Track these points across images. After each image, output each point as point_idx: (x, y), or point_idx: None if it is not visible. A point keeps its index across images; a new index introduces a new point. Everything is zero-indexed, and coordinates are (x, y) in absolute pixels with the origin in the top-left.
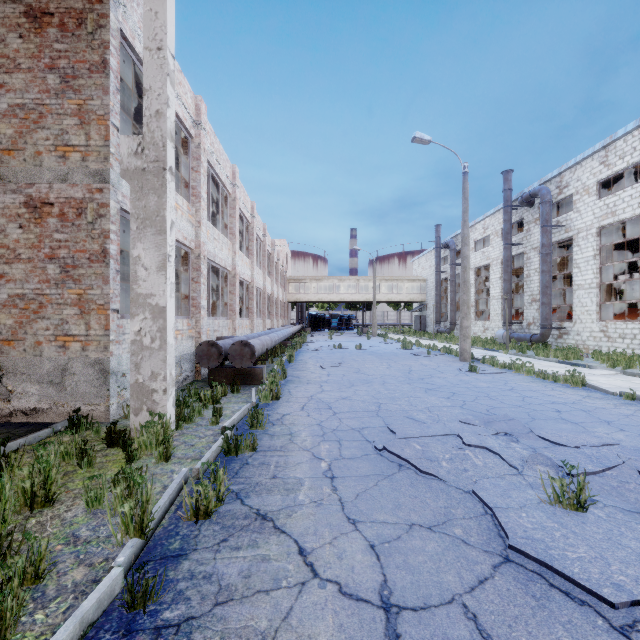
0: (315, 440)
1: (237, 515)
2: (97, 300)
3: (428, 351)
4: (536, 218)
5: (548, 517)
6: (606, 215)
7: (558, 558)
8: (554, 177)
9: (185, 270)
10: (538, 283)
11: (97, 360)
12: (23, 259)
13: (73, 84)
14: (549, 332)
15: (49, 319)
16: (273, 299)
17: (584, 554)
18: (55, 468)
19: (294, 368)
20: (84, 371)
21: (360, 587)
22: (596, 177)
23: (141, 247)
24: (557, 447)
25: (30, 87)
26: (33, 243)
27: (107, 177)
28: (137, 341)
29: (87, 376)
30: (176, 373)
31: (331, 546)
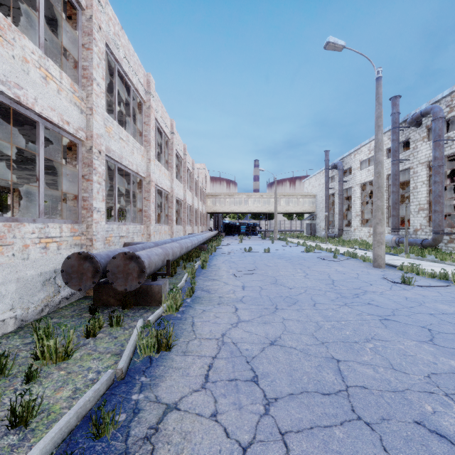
0: None
1: None
2: None
3: (334, 255)
4: (424, 136)
5: None
6: None
7: None
8: (444, 97)
9: (74, 166)
10: (426, 194)
11: None
12: None
13: None
14: (442, 237)
15: None
16: (193, 209)
17: None
18: None
19: (206, 276)
20: None
21: None
22: None
23: None
24: None
25: None
26: None
27: None
28: None
29: None
30: (45, 294)
31: None
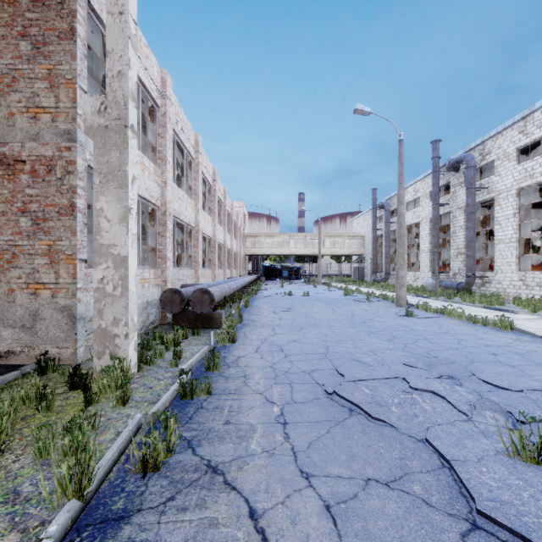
0: (268, 383)
1: (187, 467)
2: (66, 251)
3: (367, 297)
4: (461, 181)
5: (510, 472)
6: (525, 178)
7: (535, 528)
8: (477, 145)
9: (152, 225)
10: (463, 238)
11: (66, 306)
12: None
13: (43, 50)
14: (473, 281)
15: (21, 268)
16: (232, 252)
17: None
18: (5, 416)
19: (250, 313)
20: (54, 316)
21: None
22: (515, 145)
23: (104, 200)
24: (501, 391)
25: (4, 53)
26: (6, 198)
27: (75, 136)
28: (100, 289)
29: (56, 321)
30: (143, 317)
31: (284, 507)
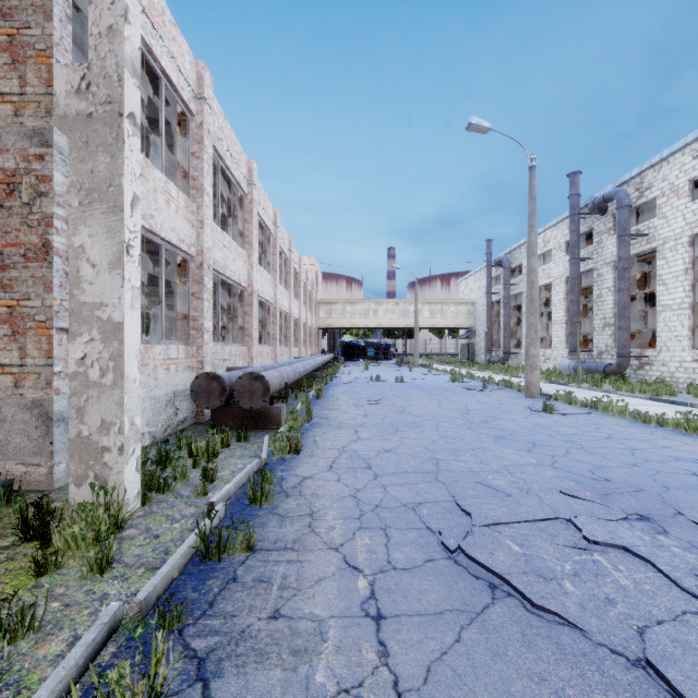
0: (348, 527)
1: None
2: (36, 315)
3: (484, 385)
4: (610, 227)
5: None
6: None
7: None
8: (633, 178)
9: (184, 283)
10: (612, 304)
11: (36, 401)
12: None
13: (2, 6)
14: (628, 362)
15: None
16: (300, 324)
17: None
18: None
19: (323, 406)
20: (17, 417)
21: None
22: (688, 175)
23: (86, 232)
24: None
25: None
26: None
27: (50, 139)
28: (80, 374)
29: (21, 424)
30: (168, 415)
31: None
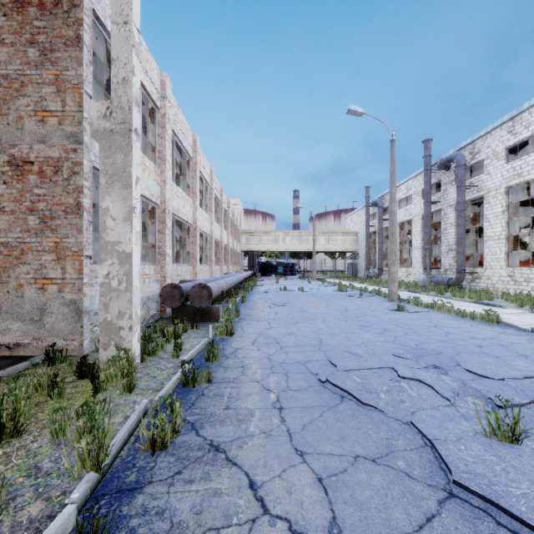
0: (264, 372)
1: (192, 446)
2: (72, 247)
3: (360, 293)
4: (452, 180)
5: (486, 450)
6: (513, 176)
7: (503, 495)
8: (468, 145)
9: (152, 223)
10: (454, 235)
11: (72, 300)
12: (7, 211)
13: (51, 57)
14: (463, 277)
15: (29, 264)
16: (229, 249)
17: (527, 490)
18: (23, 401)
19: (246, 307)
20: (60, 310)
21: (310, 525)
22: (504, 144)
23: (109, 200)
24: (483, 379)
25: (13, 59)
26: (15, 197)
27: (81, 139)
28: (106, 283)
29: (63, 315)
30: (144, 312)
31: (280, 479)
